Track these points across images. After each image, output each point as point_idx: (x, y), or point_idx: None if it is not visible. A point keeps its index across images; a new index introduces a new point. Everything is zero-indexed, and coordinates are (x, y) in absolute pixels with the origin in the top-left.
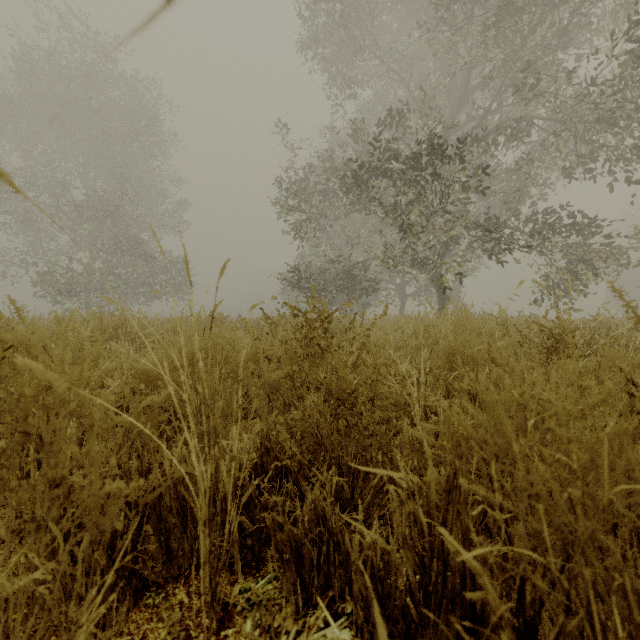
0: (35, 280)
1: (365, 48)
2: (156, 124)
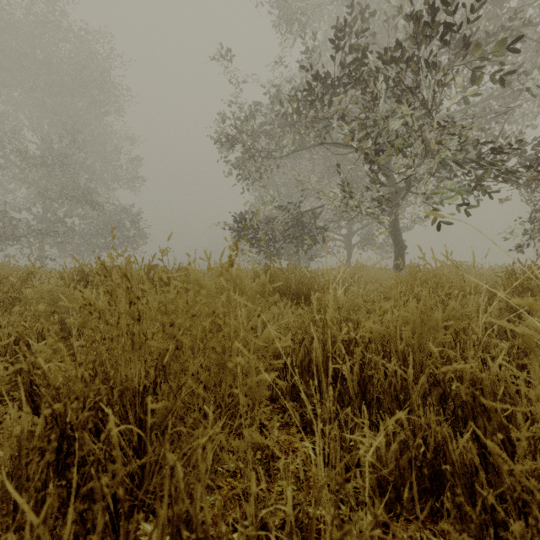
0: None
1: None
2: (105, 76)
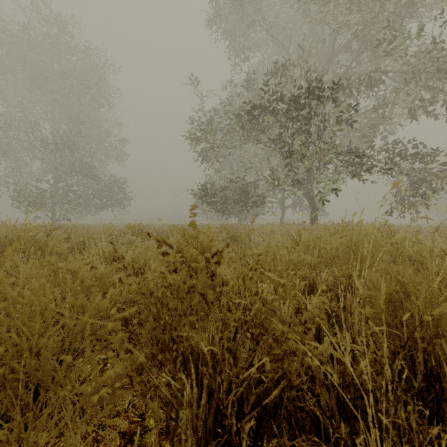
0: (13, 196)
1: (256, 21)
2: (102, 81)
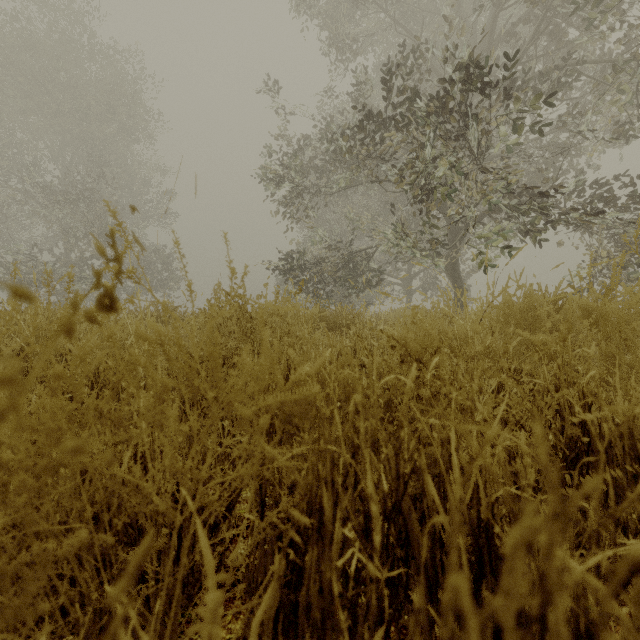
0: None
1: None
2: (136, 101)
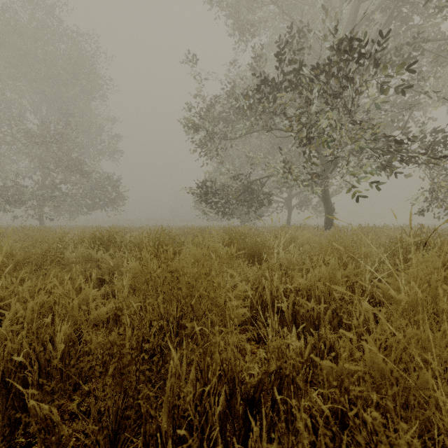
0: None
1: None
2: (92, 70)
